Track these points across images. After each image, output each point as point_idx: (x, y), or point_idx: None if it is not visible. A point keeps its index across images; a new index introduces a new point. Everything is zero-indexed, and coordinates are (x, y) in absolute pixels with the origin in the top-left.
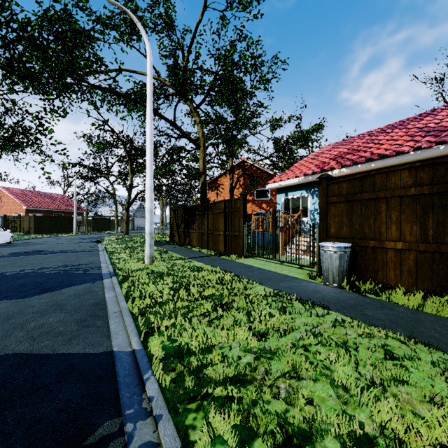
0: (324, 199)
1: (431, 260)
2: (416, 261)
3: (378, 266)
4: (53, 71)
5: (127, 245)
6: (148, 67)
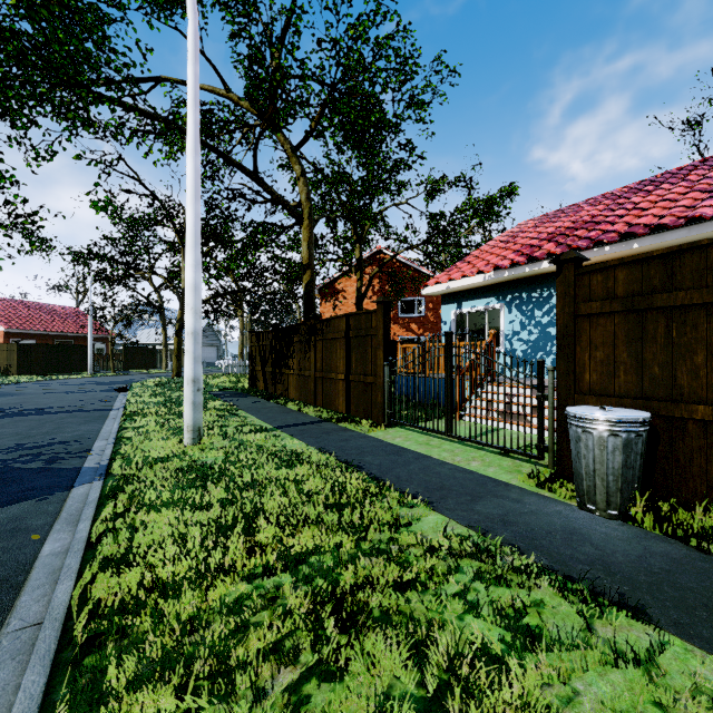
0: (568, 307)
1: None
2: None
3: None
4: (2, 52)
5: (169, 397)
6: (189, 39)
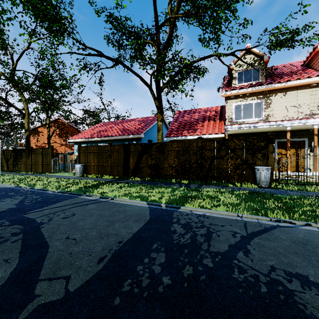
0: (79, 151)
1: (98, 167)
2: (96, 167)
3: (90, 170)
4: None
5: None
6: None
